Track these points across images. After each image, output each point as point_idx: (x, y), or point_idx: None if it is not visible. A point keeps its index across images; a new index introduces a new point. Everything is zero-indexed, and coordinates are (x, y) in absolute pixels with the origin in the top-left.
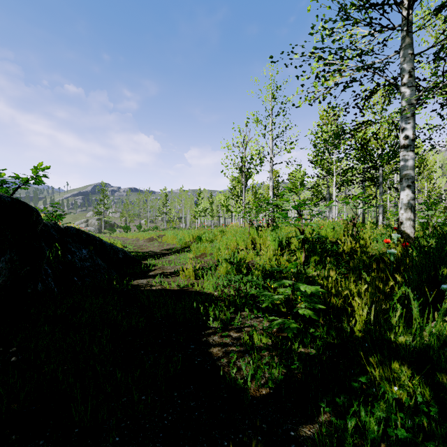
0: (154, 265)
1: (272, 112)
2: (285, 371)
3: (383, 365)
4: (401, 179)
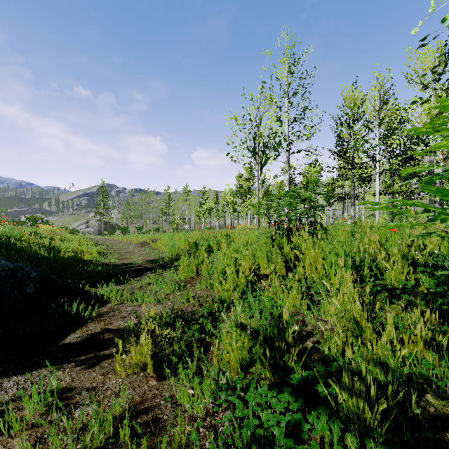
0: (106, 302)
1: (287, 91)
2: None
3: None
4: None
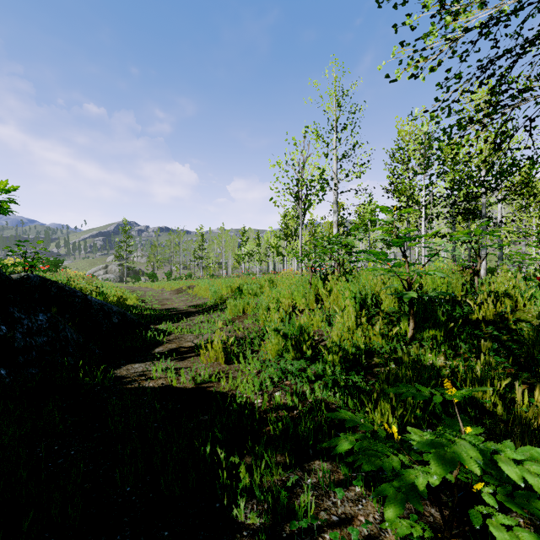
0: (169, 333)
1: (336, 125)
2: None
3: None
4: None
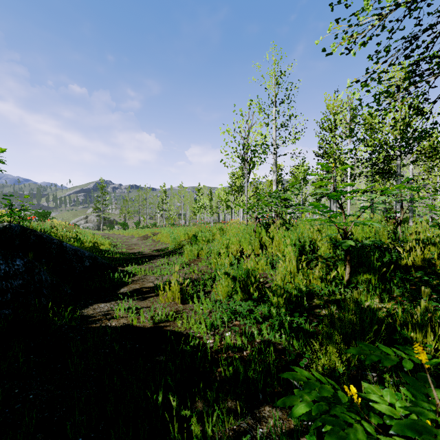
0: (134, 274)
1: (275, 100)
2: None
3: None
4: None
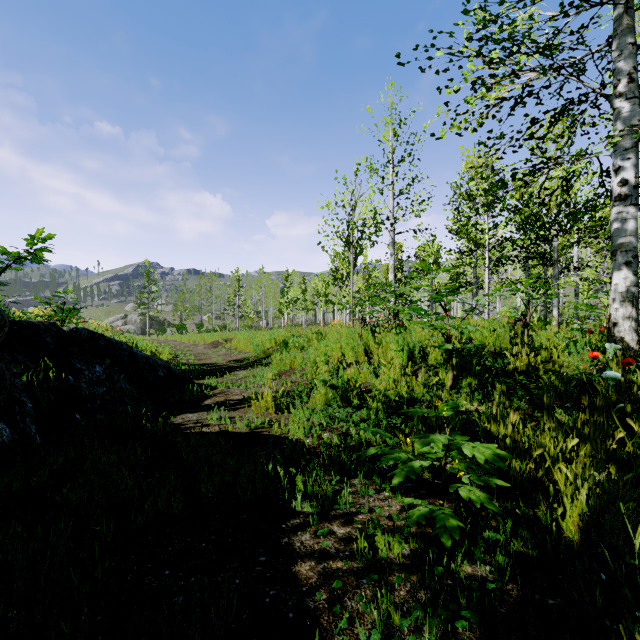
0: (214, 388)
1: (392, 157)
2: (442, 628)
3: None
4: (614, 252)
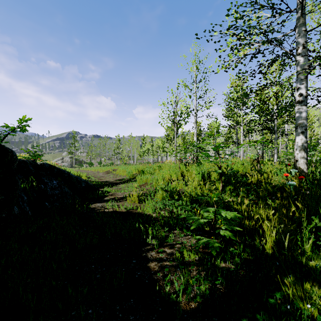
0: (109, 192)
1: (196, 80)
2: (210, 285)
3: (297, 285)
4: (296, 127)
